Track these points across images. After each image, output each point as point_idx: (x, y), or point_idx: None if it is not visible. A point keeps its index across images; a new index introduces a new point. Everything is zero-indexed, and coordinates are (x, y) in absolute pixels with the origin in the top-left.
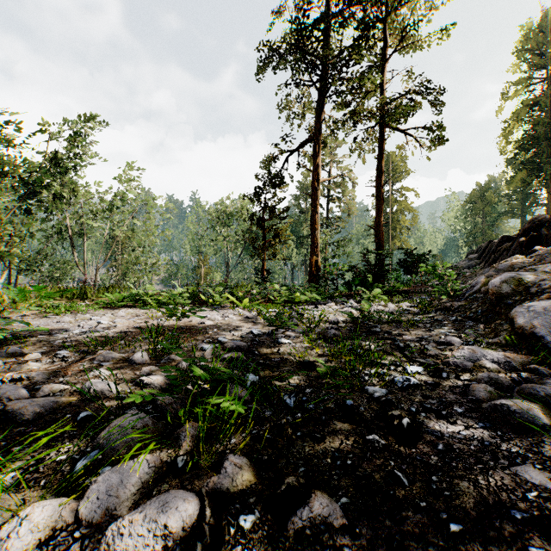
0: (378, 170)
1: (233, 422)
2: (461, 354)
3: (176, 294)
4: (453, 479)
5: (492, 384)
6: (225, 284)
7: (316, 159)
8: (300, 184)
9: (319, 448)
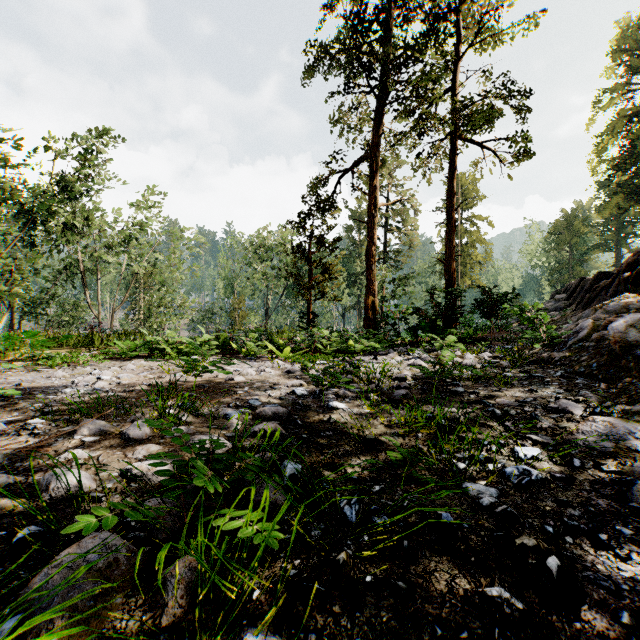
0: (448, 192)
1: (256, 565)
2: (592, 428)
3: (202, 341)
4: None
5: None
6: (262, 330)
7: (372, 180)
8: (352, 212)
9: (406, 613)
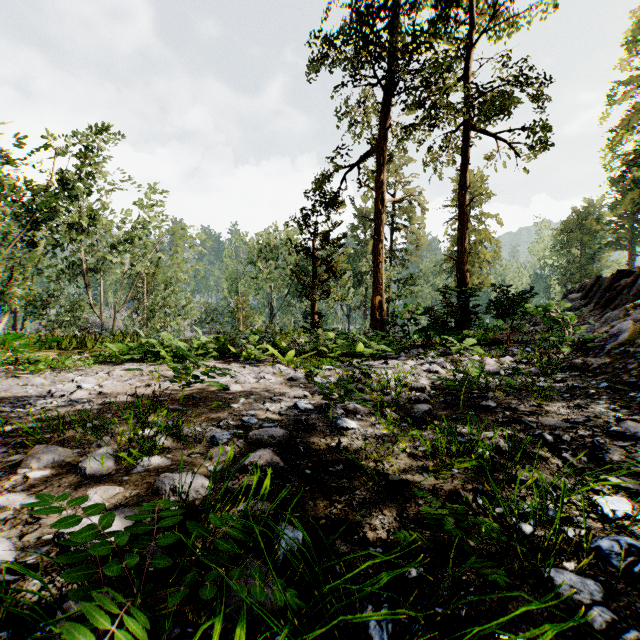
0: (461, 185)
1: None
2: None
3: (199, 344)
4: None
5: None
6: (264, 331)
7: (380, 175)
8: (357, 211)
9: None
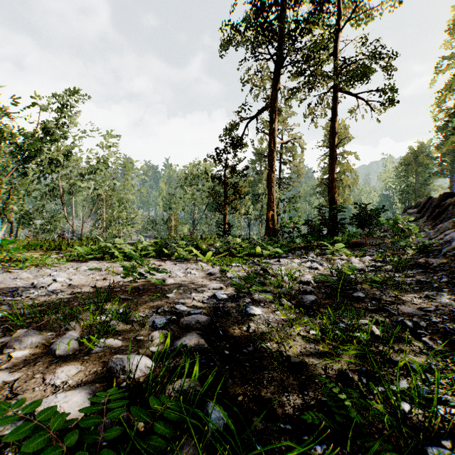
0: (331, 131)
1: None
2: None
3: (143, 247)
4: None
5: None
6: (189, 237)
7: (272, 124)
8: (255, 150)
9: None
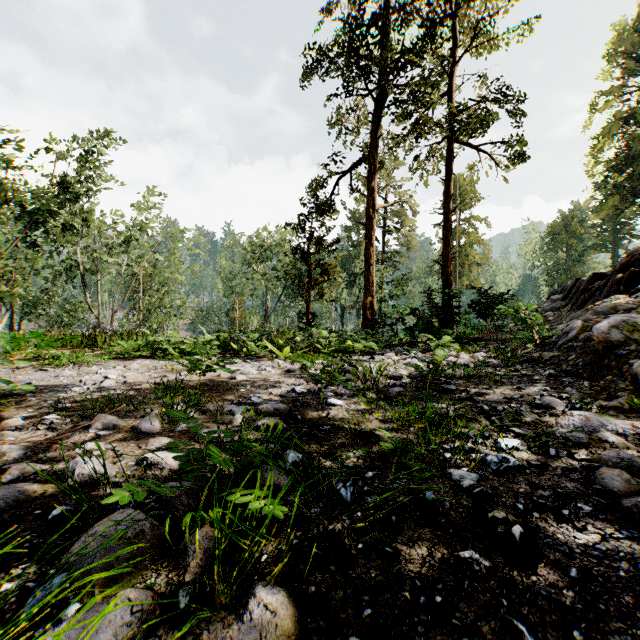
0: (445, 194)
1: (265, 532)
2: (570, 422)
3: (204, 341)
4: (607, 636)
5: (622, 467)
6: (262, 330)
7: (371, 182)
8: (351, 213)
9: (392, 571)
